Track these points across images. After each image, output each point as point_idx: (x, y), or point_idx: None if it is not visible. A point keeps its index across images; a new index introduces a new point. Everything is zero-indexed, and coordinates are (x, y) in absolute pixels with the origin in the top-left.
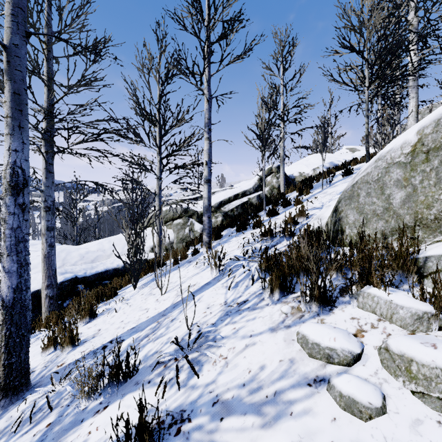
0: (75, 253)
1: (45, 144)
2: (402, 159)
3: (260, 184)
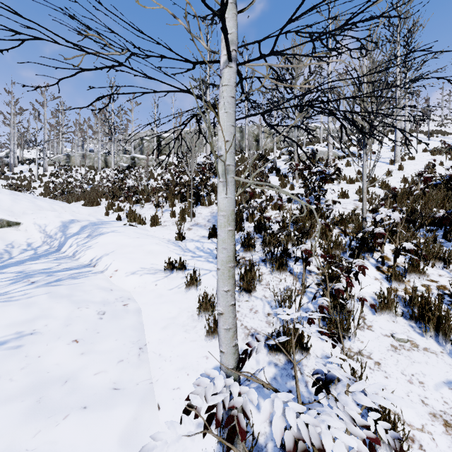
0: None
1: None
2: (54, 158)
3: (7, 156)
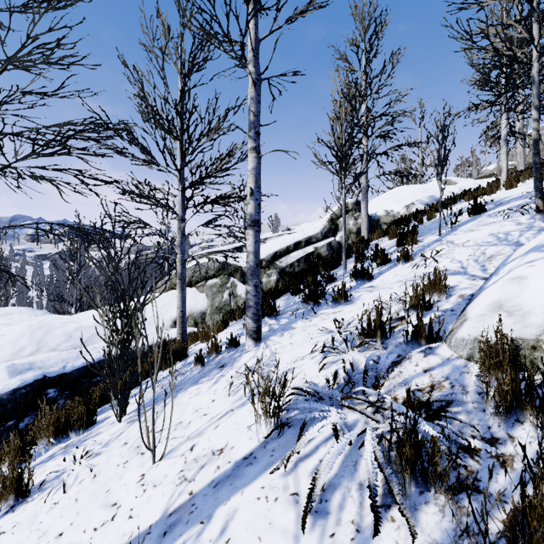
0: (59, 330)
1: None
2: None
3: (331, 226)
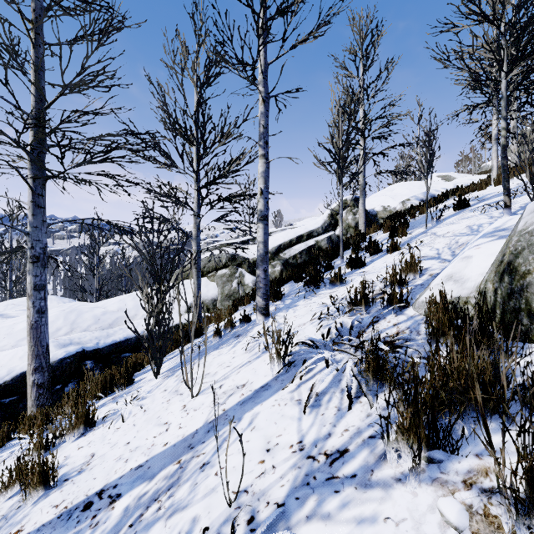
0: (88, 314)
1: (31, 167)
2: None
3: (331, 221)
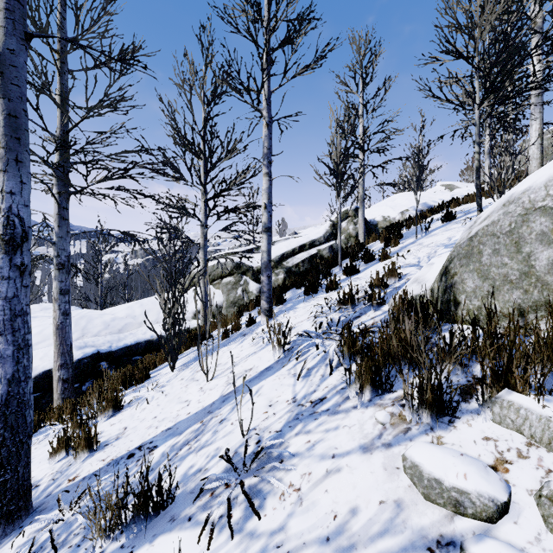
0: (98, 320)
1: (57, 183)
2: (548, 202)
3: (333, 231)
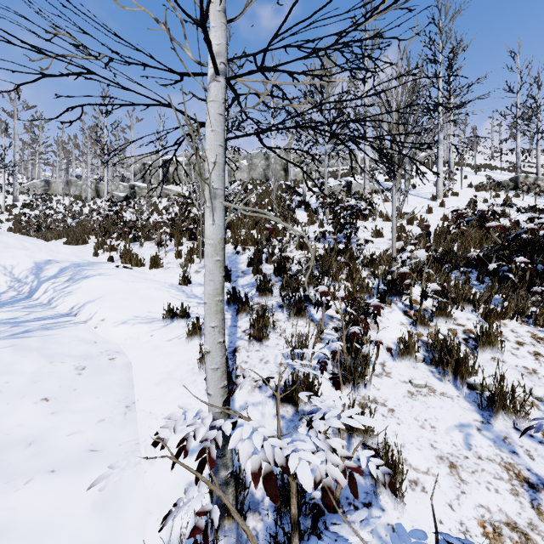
0: None
1: None
2: (28, 185)
3: None
